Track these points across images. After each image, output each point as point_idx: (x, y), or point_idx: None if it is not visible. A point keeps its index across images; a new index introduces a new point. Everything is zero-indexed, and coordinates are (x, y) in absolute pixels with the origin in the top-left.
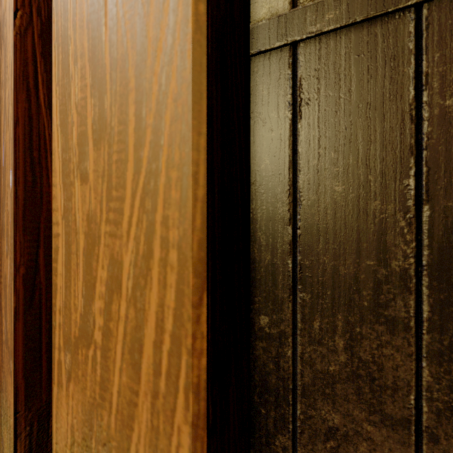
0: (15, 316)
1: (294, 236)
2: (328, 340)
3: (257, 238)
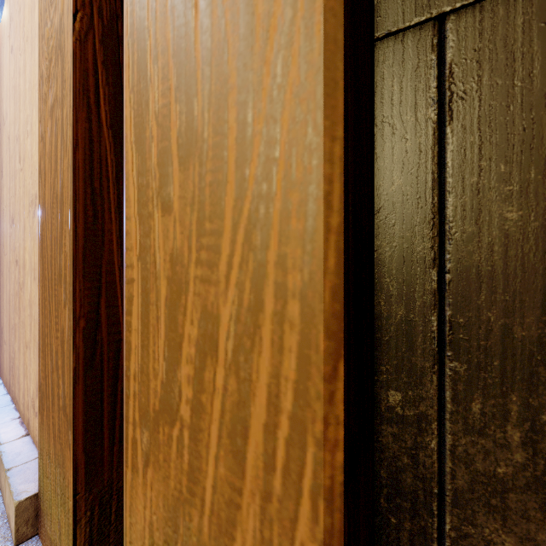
0: (74, 378)
1: (441, 283)
2: (494, 430)
3: (384, 286)
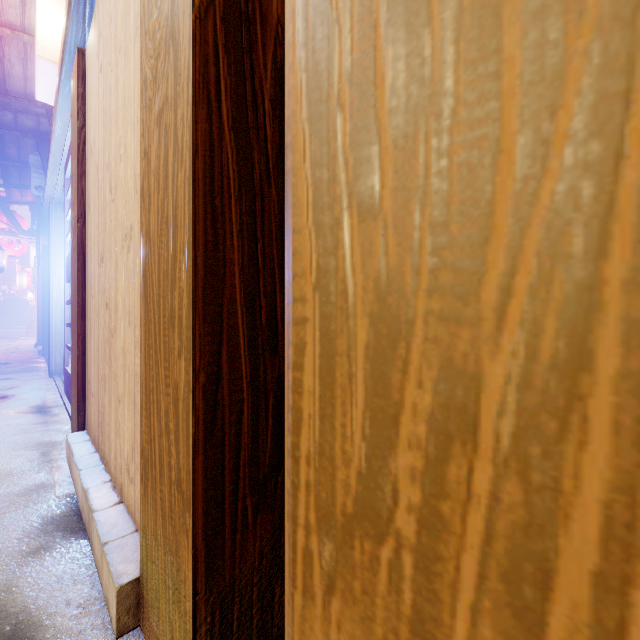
0: (193, 447)
1: None
2: None
3: None
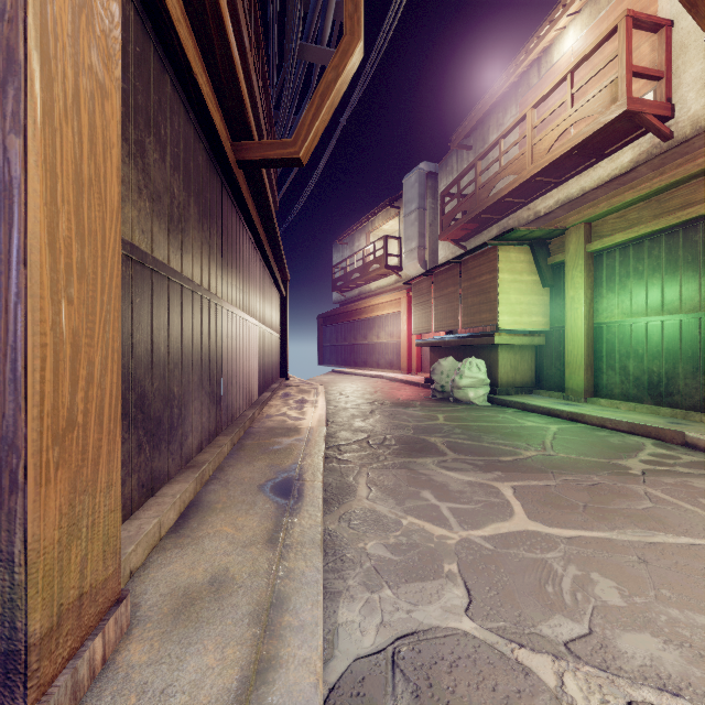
0: None
1: None
2: None
3: None
